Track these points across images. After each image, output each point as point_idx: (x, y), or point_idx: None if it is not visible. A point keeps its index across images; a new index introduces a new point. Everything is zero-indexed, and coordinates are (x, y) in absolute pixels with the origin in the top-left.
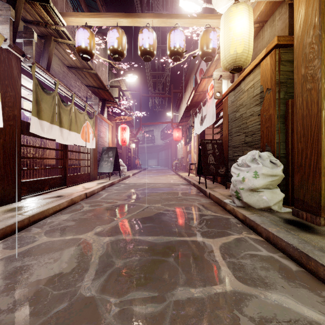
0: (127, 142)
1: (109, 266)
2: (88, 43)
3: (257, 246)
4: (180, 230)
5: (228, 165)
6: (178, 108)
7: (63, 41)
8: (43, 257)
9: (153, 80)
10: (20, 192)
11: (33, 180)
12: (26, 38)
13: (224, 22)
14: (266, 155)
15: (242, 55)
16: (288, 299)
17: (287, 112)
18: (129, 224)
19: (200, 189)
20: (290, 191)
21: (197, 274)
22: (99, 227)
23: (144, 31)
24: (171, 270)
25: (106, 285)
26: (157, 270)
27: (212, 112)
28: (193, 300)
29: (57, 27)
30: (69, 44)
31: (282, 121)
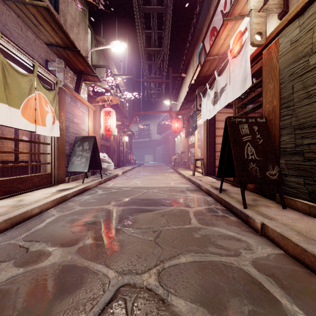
0: (113, 131)
1: None
2: None
3: None
4: None
5: (279, 163)
6: (176, 98)
7: None
8: None
9: (148, 63)
10: None
11: None
12: None
13: None
14: None
15: None
16: None
17: None
18: None
19: (226, 204)
20: None
21: None
22: None
23: None
24: None
25: None
26: None
27: (240, 76)
28: None
29: None
30: None
31: None
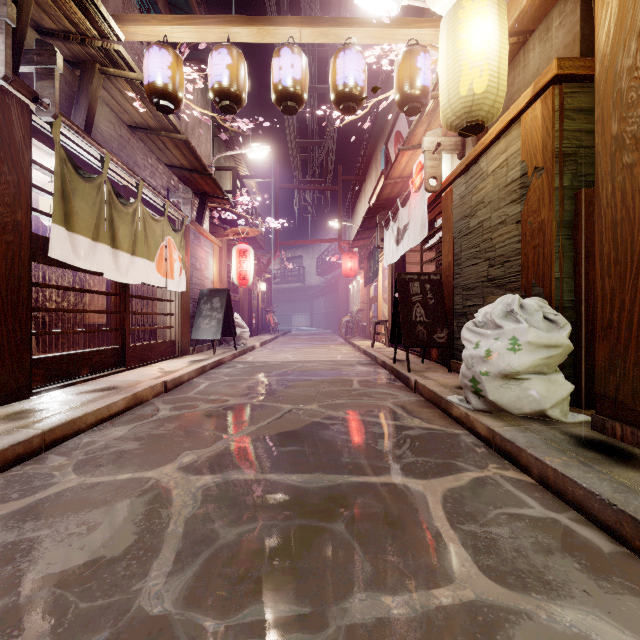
0: (250, 280)
1: (207, 543)
2: (169, 77)
3: (521, 495)
4: (358, 460)
5: (453, 326)
6: (351, 212)
7: (118, 74)
8: (65, 522)
9: (302, 157)
10: (29, 381)
11: (56, 356)
12: (40, 64)
13: (448, 31)
14: (535, 304)
15: (485, 98)
16: (600, 622)
17: (578, 216)
18: (251, 448)
19: (396, 373)
20: (583, 378)
21: (397, 561)
22: (189, 454)
23: (284, 52)
24: (339, 552)
25: (198, 588)
26: (309, 552)
27: (420, 219)
28: (390, 625)
29: (106, 44)
30: (131, 79)
31: (566, 233)
